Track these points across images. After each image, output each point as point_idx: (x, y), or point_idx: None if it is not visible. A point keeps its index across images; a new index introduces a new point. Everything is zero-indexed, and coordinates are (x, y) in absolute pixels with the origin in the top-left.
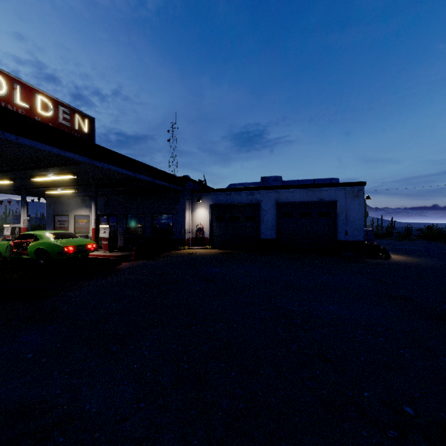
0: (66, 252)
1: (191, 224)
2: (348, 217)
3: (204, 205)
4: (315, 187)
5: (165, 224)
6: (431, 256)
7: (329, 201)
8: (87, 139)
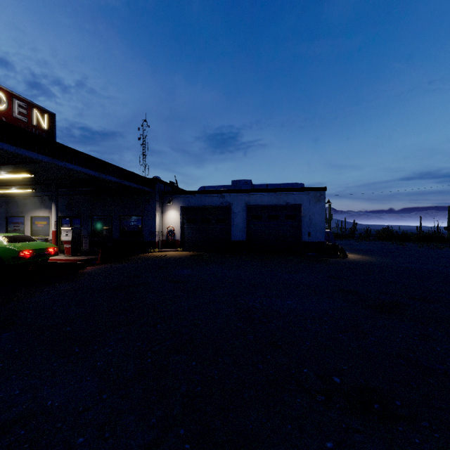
0: (22, 257)
1: (162, 226)
2: (311, 219)
3: (175, 207)
4: (282, 191)
5: (134, 226)
6: (382, 255)
7: (294, 205)
8: (47, 135)
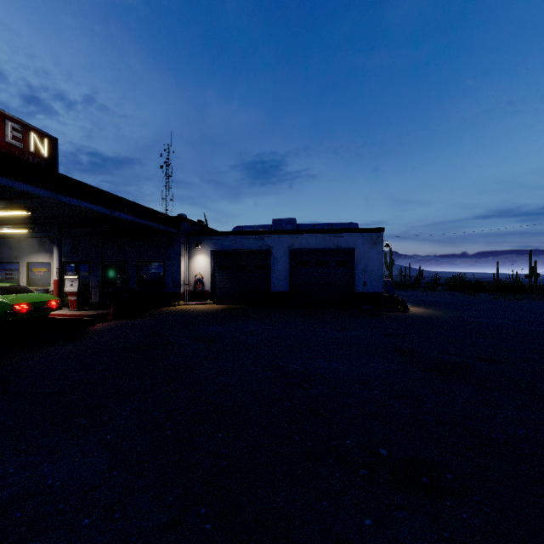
0: (17, 312)
1: (189, 274)
2: (366, 266)
3: (204, 252)
4: (332, 233)
5: (154, 274)
6: (450, 308)
7: (347, 249)
8: (47, 164)
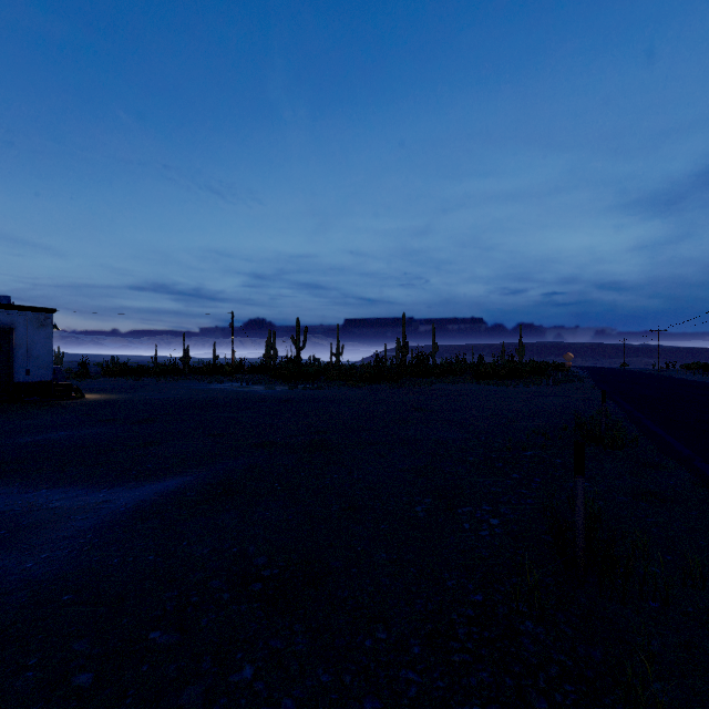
0: None
1: None
2: (31, 351)
3: None
4: None
5: None
6: (123, 392)
7: None
8: None
